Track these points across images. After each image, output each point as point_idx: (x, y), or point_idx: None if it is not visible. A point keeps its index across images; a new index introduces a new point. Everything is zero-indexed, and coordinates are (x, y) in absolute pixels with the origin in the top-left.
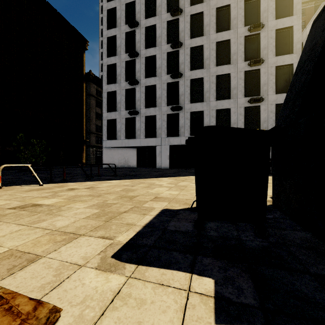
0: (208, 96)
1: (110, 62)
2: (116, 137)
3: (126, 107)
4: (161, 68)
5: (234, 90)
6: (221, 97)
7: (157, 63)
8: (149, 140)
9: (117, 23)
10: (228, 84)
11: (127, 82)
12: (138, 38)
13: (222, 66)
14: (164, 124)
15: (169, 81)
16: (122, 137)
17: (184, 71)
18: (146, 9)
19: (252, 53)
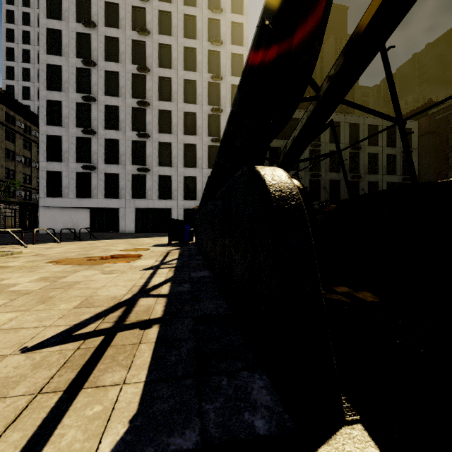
0: (176, 162)
1: (52, 98)
2: (62, 194)
3: (77, 158)
4: (125, 122)
5: (200, 160)
6: (188, 164)
7: (120, 116)
8: (110, 201)
9: (63, 50)
10: (194, 153)
11: (79, 129)
12: (95, 80)
13: (189, 136)
14: (129, 185)
15: (135, 139)
16: (72, 196)
17: (151, 132)
18: (106, 49)
19: (215, 130)
